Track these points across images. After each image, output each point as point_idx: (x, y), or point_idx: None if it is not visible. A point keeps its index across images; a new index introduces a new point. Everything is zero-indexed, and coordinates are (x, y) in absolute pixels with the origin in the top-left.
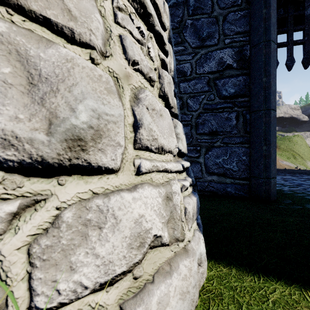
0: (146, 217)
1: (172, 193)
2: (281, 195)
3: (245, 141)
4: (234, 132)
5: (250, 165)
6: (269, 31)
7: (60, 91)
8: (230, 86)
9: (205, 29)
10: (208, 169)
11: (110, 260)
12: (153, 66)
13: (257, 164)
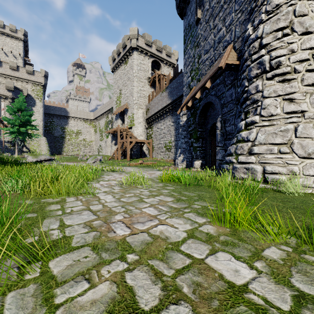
0: None
1: None
2: None
3: None
4: None
5: None
6: None
7: (306, 147)
8: None
9: None
10: None
11: None
12: None
13: None
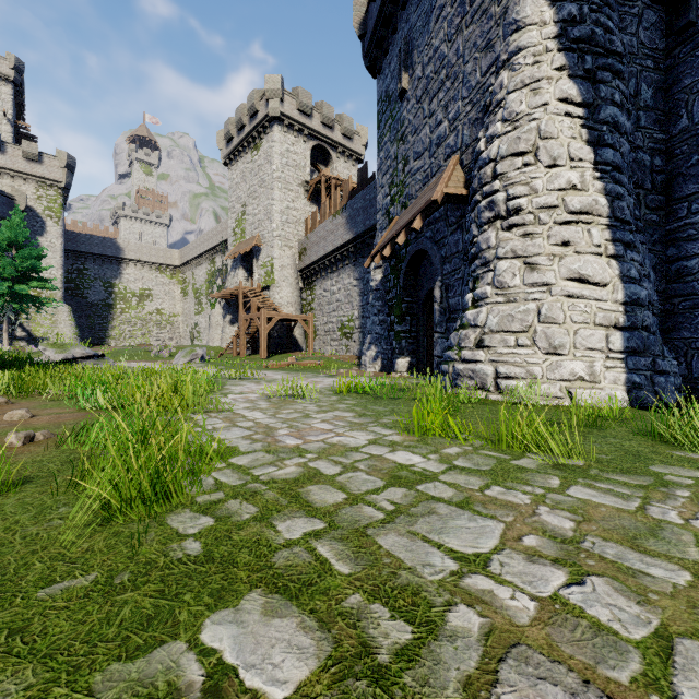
0: (576, 369)
1: (593, 365)
2: None
3: None
4: None
5: None
6: None
7: (552, 338)
8: None
9: None
10: None
11: (563, 375)
12: (590, 315)
13: None
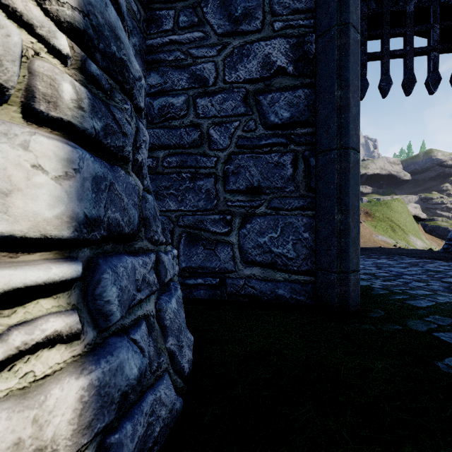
0: None
1: None
2: (369, 300)
3: (309, 205)
4: (290, 190)
5: (316, 249)
6: (347, 6)
7: None
8: (282, 107)
9: (240, 2)
10: (244, 255)
11: None
12: None
13: (327, 247)
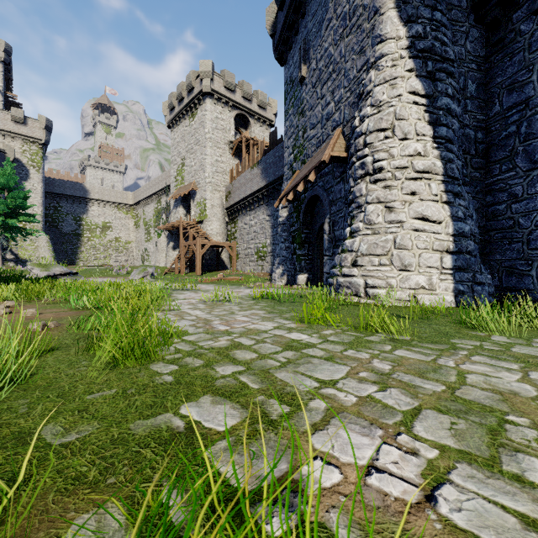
0: (419, 281)
1: (431, 278)
2: None
3: None
4: None
5: None
6: None
7: (403, 259)
8: None
9: (537, 152)
10: None
11: (411, 285)
12: (429, 243)
13: None
